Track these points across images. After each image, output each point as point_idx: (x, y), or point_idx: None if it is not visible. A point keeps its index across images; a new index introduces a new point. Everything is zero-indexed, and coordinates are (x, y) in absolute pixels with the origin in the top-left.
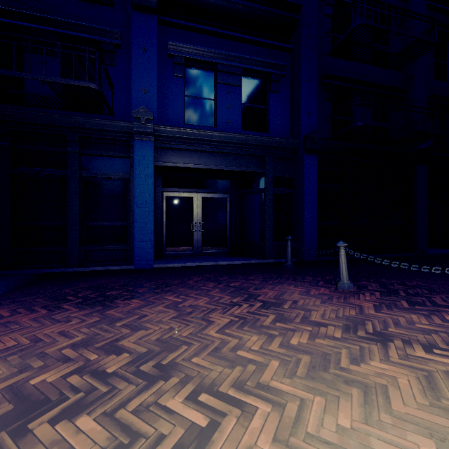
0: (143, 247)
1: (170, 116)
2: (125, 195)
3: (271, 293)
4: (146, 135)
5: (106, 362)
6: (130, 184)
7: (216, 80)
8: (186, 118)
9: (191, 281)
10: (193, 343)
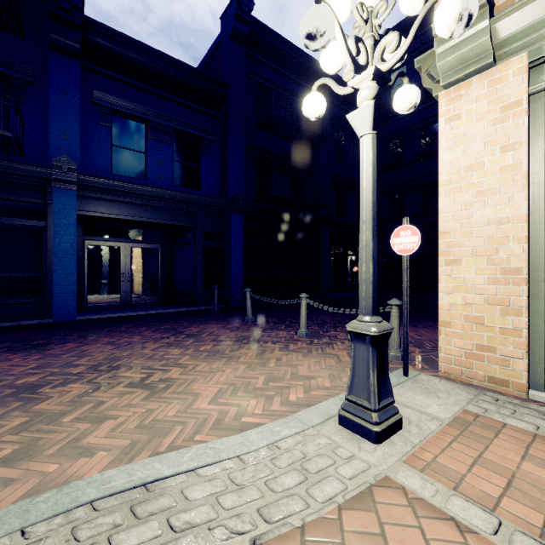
0: (64, 299)
1: (96, 165)
2: (40, 244)
3: (196, 329)
4: (69, 183)
5: (69, 370)
6: (47, 232)
7: (147, 134)
8: (113, 168)
9: (122, 328)
10: (133, 357)
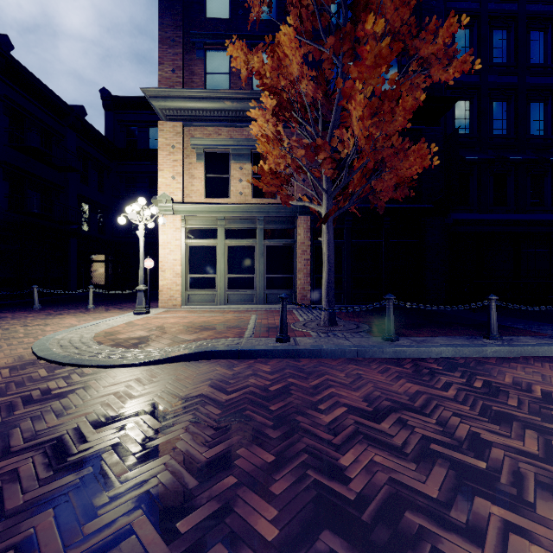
0: None
1: None
2: None
3: None
4: None
5: None
6: None
7: None
8: None
9: None
10: None
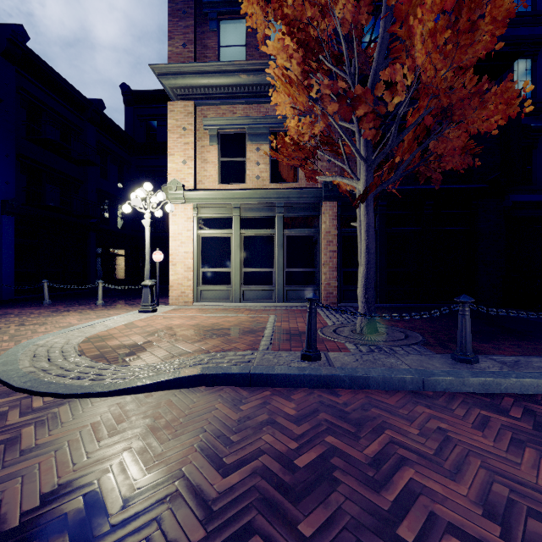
0: None
1: None
2: None
3: None
4: None
5: None
6: None
7: None
8: None
9: None
10: None
